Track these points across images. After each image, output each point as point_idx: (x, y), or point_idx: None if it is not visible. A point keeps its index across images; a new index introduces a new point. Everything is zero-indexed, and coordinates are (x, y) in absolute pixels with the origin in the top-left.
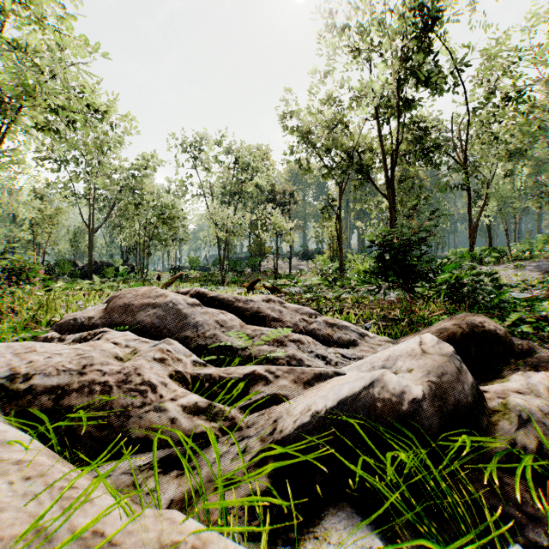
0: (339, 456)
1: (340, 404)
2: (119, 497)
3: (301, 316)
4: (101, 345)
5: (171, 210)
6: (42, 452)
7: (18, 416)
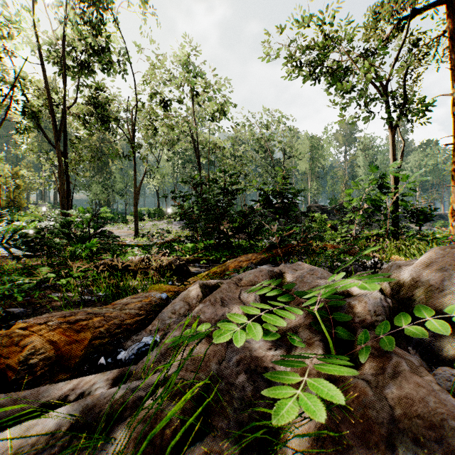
0: None
1: None
2: None
3: None
4: None
5: None
6: None
7: None
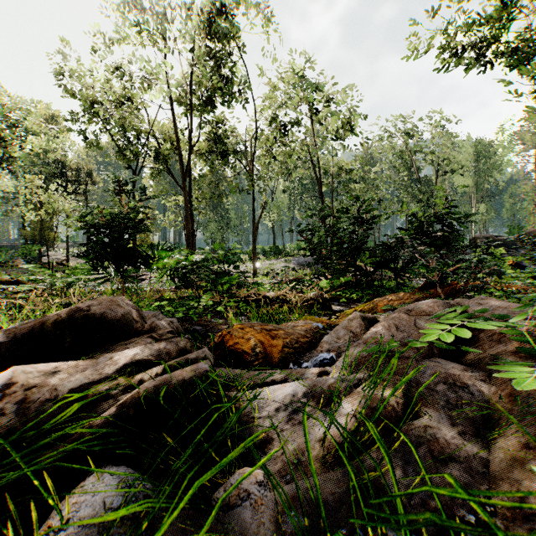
0: None
1: None
2: None
3: None
4: None
5: None
6: None
7: None
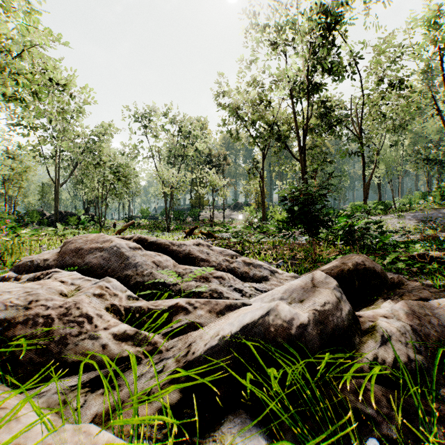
0: (233, 373)
1: (242, 329)
2: (43, 414)
3: (224, 257)
4: (49, 283)
5: (125, 169)
6: None
7: None
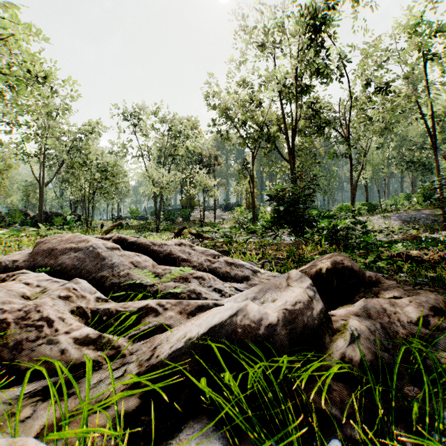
0: (191, 377)
1: (210, 331)
2: None
3: (206, 257)
4: (12, 285)
5: (113, 168)
6: None
7: None
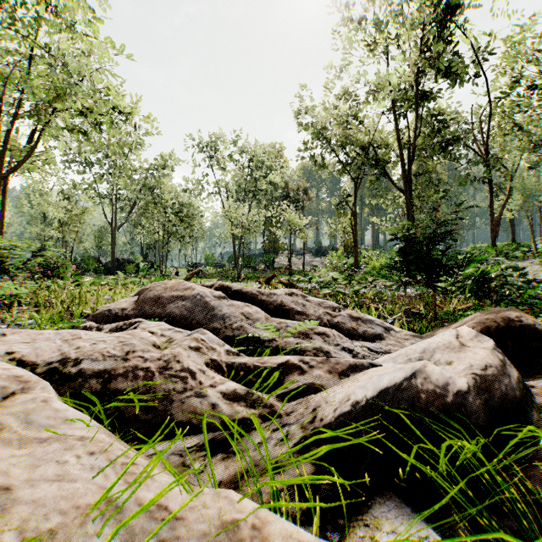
0: (389, 445)
1: (380, 394)
2: (177, 474)
3: (325, 309)
4: (139, 333)
5: (188, 208)
6: (98, 431)
7: (71, 397)
